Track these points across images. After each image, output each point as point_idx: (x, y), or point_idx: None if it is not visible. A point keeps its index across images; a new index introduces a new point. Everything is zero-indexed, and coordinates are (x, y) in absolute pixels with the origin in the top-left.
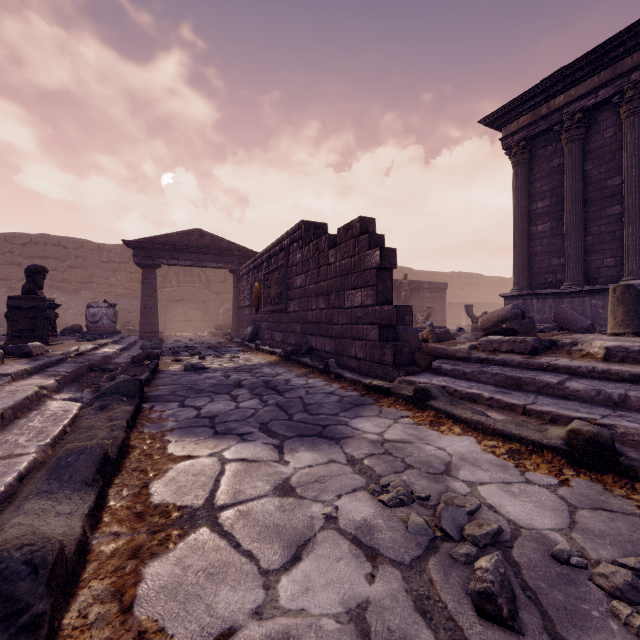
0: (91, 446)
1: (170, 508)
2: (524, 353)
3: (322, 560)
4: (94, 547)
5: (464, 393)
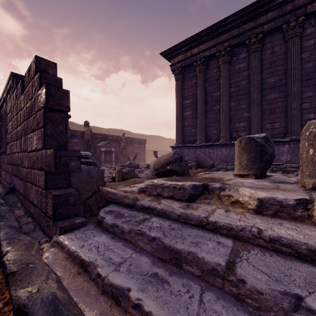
0: None
1: None
2: (183, 200)
3: None
4: None
5: (107, 283)
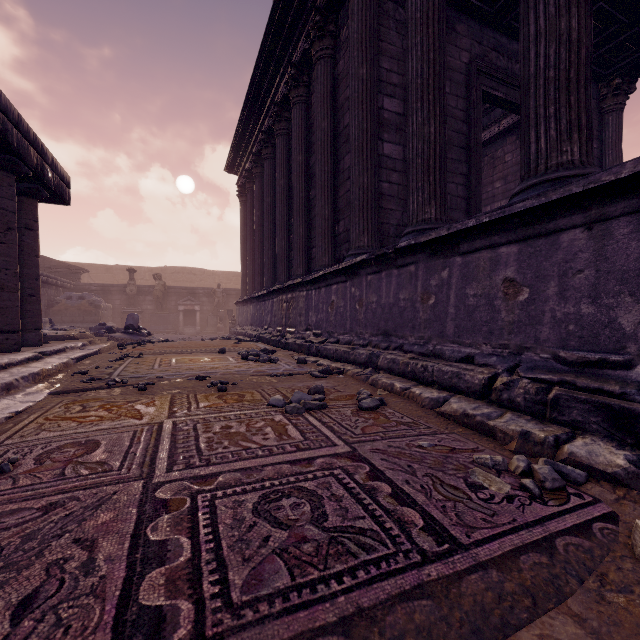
0: None
1: None
2: None
3: None
4: None
5: None
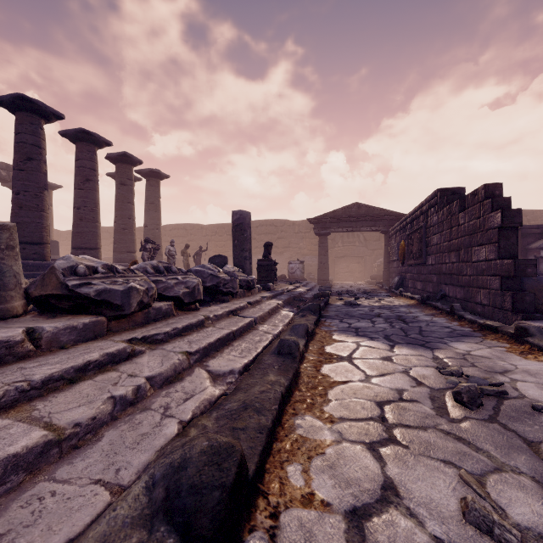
0: (303, 324)
1: (333, 354)
2: None
3: (393, 378)
4: (306, 356)
5: None
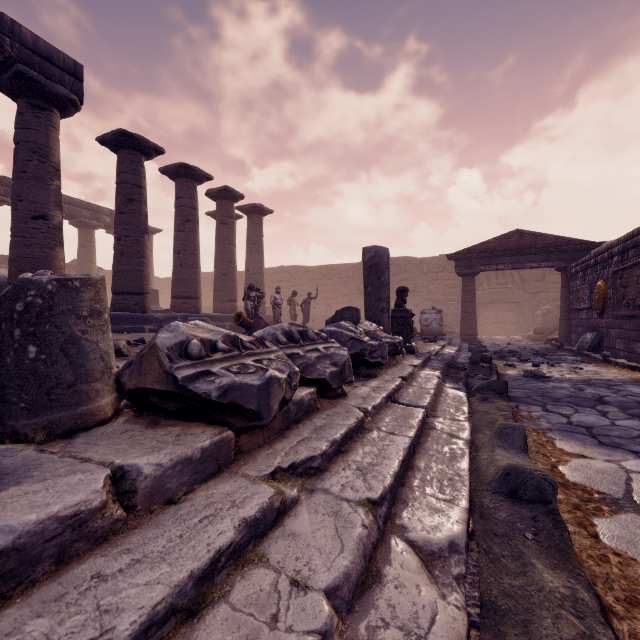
0: (517, 426)
1: (588, 489)
2: None
3: None
4: None
5: None
